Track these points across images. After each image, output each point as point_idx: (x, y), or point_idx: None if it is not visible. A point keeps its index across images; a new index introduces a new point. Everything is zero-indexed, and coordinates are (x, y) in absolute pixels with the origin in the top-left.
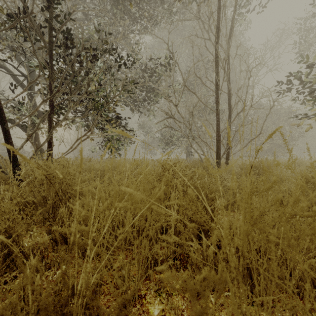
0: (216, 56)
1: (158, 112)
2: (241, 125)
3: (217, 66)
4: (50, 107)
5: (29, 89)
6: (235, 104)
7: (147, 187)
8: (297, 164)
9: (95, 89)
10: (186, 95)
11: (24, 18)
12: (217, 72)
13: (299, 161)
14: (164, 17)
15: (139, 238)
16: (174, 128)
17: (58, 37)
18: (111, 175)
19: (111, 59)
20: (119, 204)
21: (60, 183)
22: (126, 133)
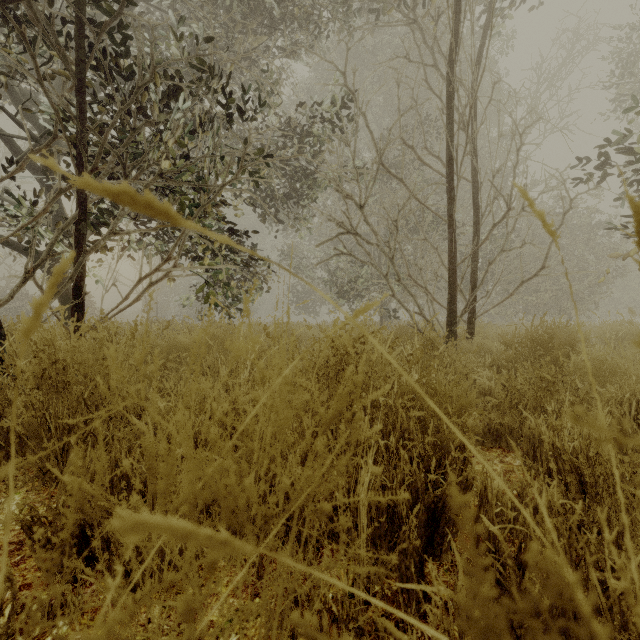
0: (449, 97)
1: (321, 224)
2: (502, 249)
3: (451, 121)
4: (79, 208)
5: (44, 173)
6: (487, 205)
7: (289, 420)
8: (625, 334)
9: (181, 168)
10: (380, 189)
11: (16, 2)
12: (450, 134)
13: (629, 327)
14: (334, 19)
15: (263, 597)
16: (355, 256)
17: (97, 50)
18: (142, 397)
19: (217, 101)
20: (88, 636)
21: (86, 383)
22: (160, 204)
